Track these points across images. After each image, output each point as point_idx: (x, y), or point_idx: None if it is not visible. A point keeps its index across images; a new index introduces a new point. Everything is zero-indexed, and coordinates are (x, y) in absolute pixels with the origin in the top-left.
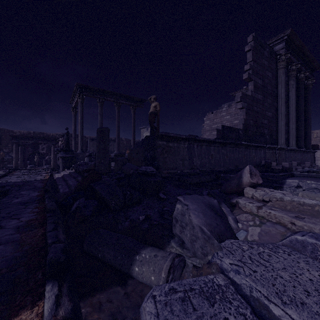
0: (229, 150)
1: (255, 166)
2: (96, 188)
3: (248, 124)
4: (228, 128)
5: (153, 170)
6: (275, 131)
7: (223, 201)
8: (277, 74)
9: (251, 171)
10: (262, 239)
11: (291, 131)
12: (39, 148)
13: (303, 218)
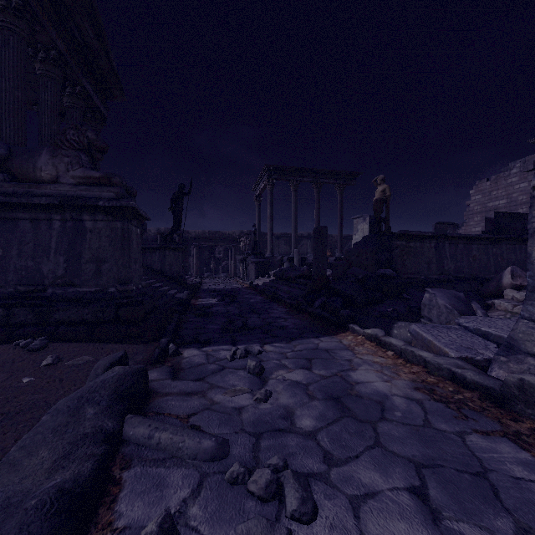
0: (506, 248)
1: None
2: (338, 288)
3: None
4: (506, 215)
5: (393, 273)
6: None
7: (475, 301)
8: None
9: (514, 272)
10: None
11: None
12: (215, 251)
13: None
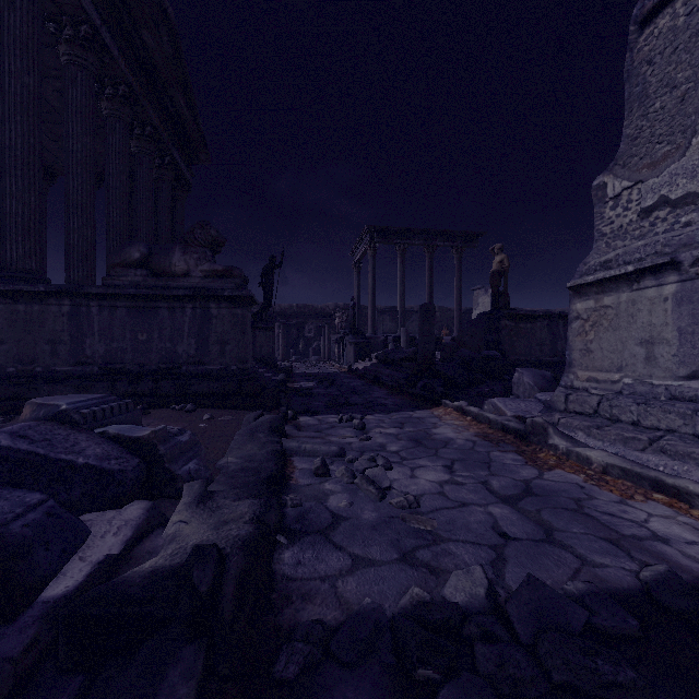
0: None
1: None
2: (440, 370)
3: None
4: None
5: (497, 355)
6: None
7: None
8: None
9: None
10: None
11: None
12: (305, 329)
13: None
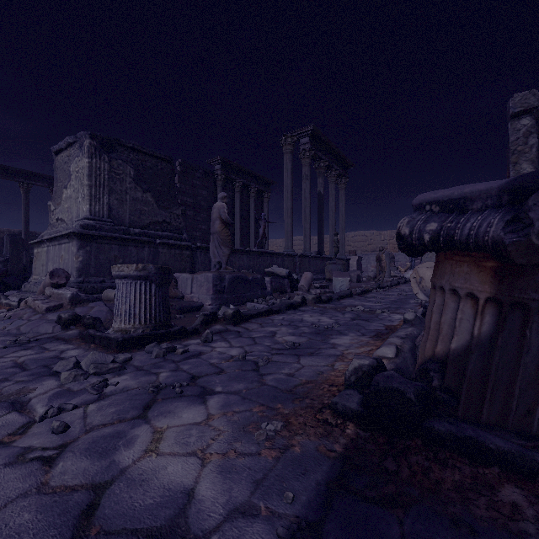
0: None
1: None
2: (4, 280)
3: None
4: None
5: None
6: None
7: None
8: (216, 191)
9: None
10: None
11: (237, 241)
12: None
13: None
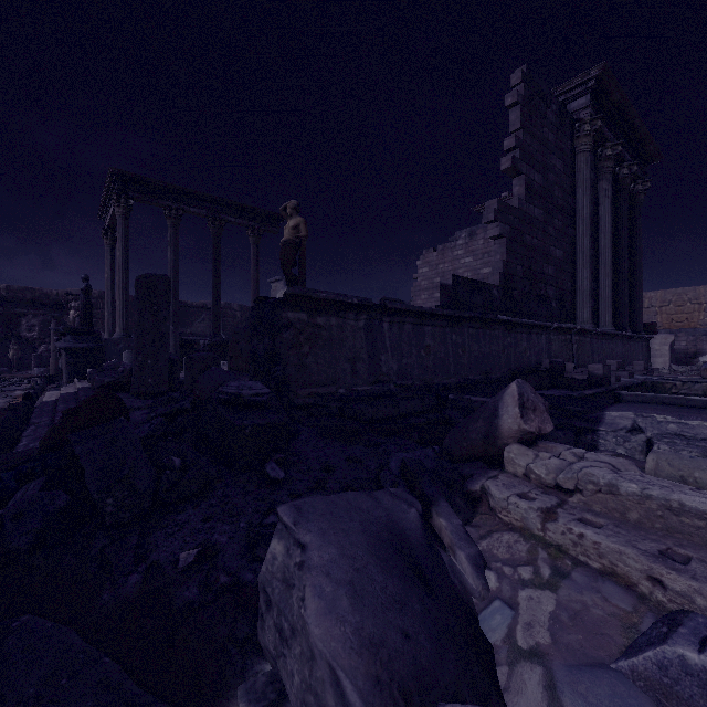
0: (468, 334)
1: (527, 373)
2: (76, 452)
3: (512, 275)
4: (466, 282)
5: (262, 392)
6: (570, 291)
7: (445, 491)
8: (574, 164)
9: (524, 399)
10: (562, 644)
11: (603, 292)
12: (21, 325)
13: (686, 560)
